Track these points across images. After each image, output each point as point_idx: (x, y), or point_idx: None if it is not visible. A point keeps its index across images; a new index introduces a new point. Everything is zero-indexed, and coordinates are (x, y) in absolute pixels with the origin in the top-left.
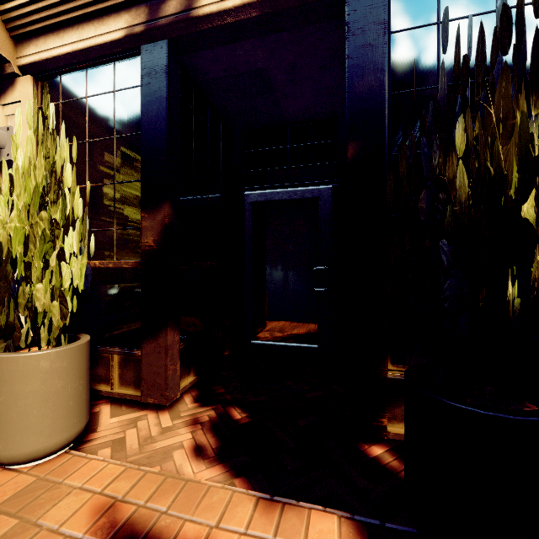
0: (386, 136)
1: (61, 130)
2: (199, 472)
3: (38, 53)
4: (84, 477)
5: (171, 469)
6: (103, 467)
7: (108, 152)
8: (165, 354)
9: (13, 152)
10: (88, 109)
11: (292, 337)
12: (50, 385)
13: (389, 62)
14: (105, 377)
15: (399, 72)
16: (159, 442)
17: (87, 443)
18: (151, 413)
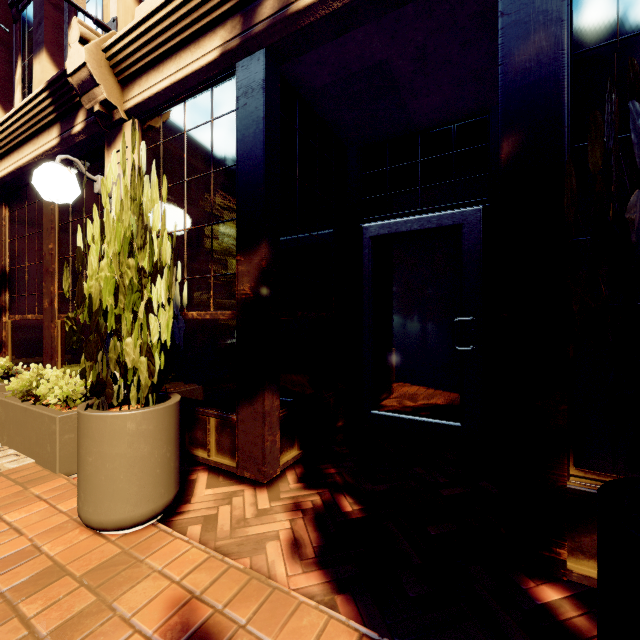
0: (566, 120)
1: (162, 171)
2: (293, 575)
3: (141, 93)
4: (167, 558)
5: (262, 565)
6: (187, 550)
7: (205, 189)
8: (262, 421)
9: (104, 196)
10: (187, 145)
11: (425, 409)
12: (136, 449)
13: (571, 7)
14: (202, 442)
15: (589, 17)
16: (253, 527)
17: (179, 515)
18: (248, 489)
